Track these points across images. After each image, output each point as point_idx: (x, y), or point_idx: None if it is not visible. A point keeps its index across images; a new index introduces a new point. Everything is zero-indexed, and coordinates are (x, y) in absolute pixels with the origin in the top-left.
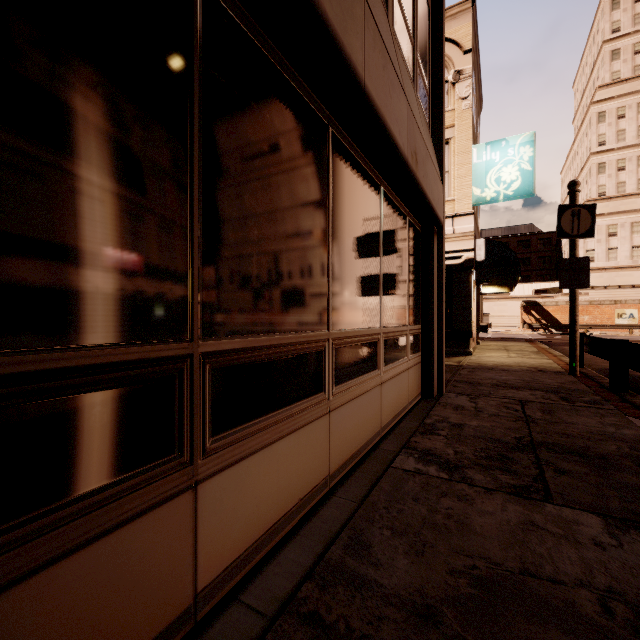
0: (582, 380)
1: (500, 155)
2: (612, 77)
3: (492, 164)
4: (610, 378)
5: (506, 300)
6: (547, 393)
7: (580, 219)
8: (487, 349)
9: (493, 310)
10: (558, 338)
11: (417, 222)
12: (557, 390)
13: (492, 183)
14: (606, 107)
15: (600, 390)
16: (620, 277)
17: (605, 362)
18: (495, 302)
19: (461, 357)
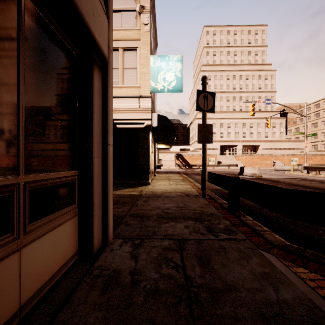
0: (210, 202)
1: (165, 64)
2: (207, 62)
3: (161, 69)
4: (229, 203)
5: (169, 153)
6: (196, 222)
7: (208, 100)
8: (159, 179)
9: (163, 158)
10: (189, 171)
11: (64, 35)
12: (201, 216)
13: (161, 80)
14: (205, 74)
15: (224, 212)
16: (209, 145)
17: (212, 184)
18: (164, 154)
19: (143, 186)
